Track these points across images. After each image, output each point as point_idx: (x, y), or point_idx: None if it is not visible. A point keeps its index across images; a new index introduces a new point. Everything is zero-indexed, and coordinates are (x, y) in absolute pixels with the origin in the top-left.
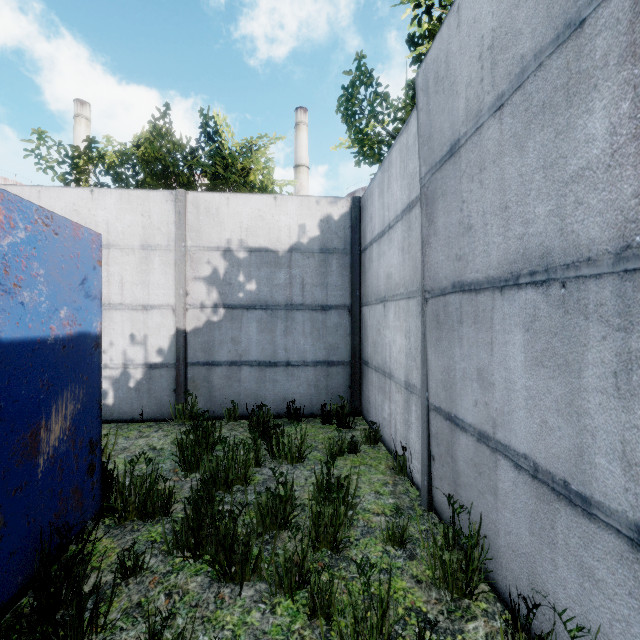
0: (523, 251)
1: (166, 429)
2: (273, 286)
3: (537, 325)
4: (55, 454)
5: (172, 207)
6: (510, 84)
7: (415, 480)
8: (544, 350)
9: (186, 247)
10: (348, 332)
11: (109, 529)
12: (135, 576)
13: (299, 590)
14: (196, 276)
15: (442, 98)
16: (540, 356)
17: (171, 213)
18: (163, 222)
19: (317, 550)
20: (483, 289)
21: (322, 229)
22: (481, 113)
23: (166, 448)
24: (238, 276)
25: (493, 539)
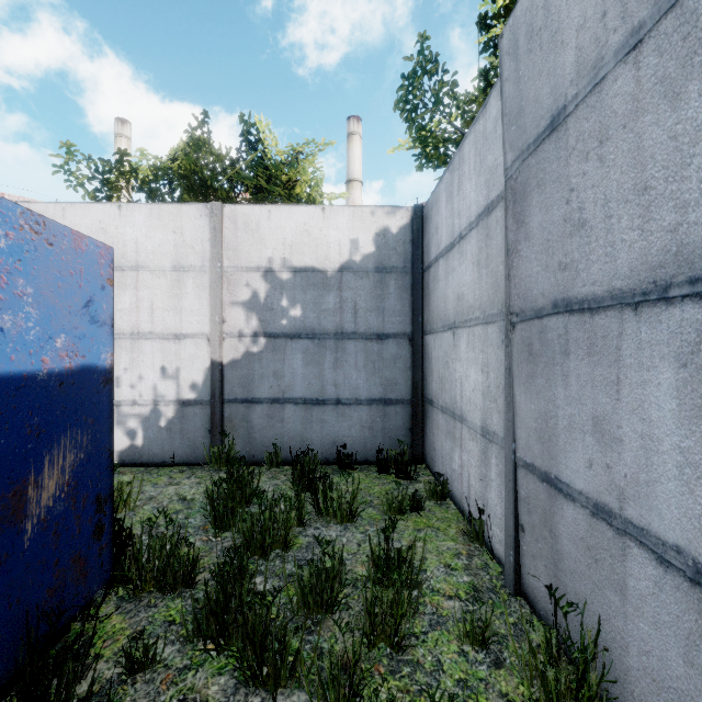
0: (677, 249)
1: (199, 475)
2: (321, 311)
3: None
4: (49, 516)
5: (207, 222)
6: (655, 7)
7: (496, 552)
8: None
9: (222, 268)
10: (408, 365)
11: (122, 602)
12: (144, 672)
13: None
14: (233, 301)
15: (539, 57)
16: None
17: (206, 229)
18: (197, 240)
19: (373, 646)
20: (604, 307)
21: (378, 244)
22: (602, 62)
23: (197, 499)
24: (281, 300)
25: (618, 655)
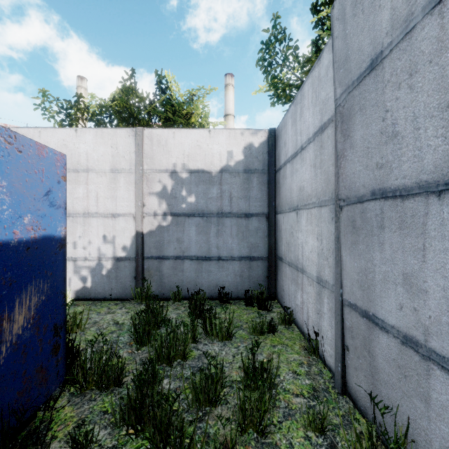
0: None
1: (128, 307)
2: (208, 199)
3: None
4: (18, 341)
5: (133, 140)
6: None
7: (327, 362)
8: None
9: (143, 170)
10: (266, 234)
11: (72, 397)
12: None
13: None
14: (150, 192)
15: (361, 18)
16: None
17: (132, 145)
18: (126, 152)
19: (244, 432)
20: (412, 194)
21: (245, 154)
22: (412, 16)
23: (126, 323)
24: (181, 191)
25: (423, 446)
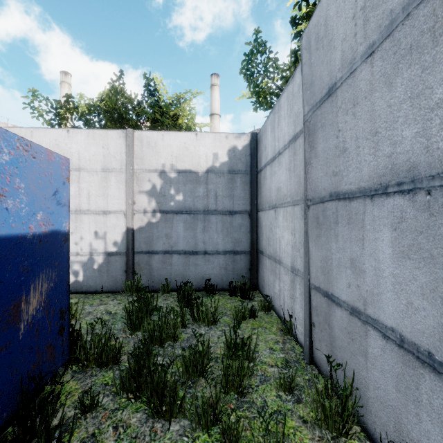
0: (391, 166)
1: (119, 299)
2: (195, 197)
3: (404, 225)
4: (33, 320)
5: (124, 141)
6: (380, 34)
7: (299, 340)
8: (410, 245)
9: (133, 170)
10: (248, 230)
11: (75, 374)
12: (91, 412)
13: (213, 426)
14: (140, 190)
15: (322, 53)
16: (406, 250)
17: (123, 146)
18: (117, 152)
19: (227, 394)
20: (356, 197)
21: (230, 156)
22: (354, 60)
23: (118, 313)
24: (170, 190)
25: (363, 391)
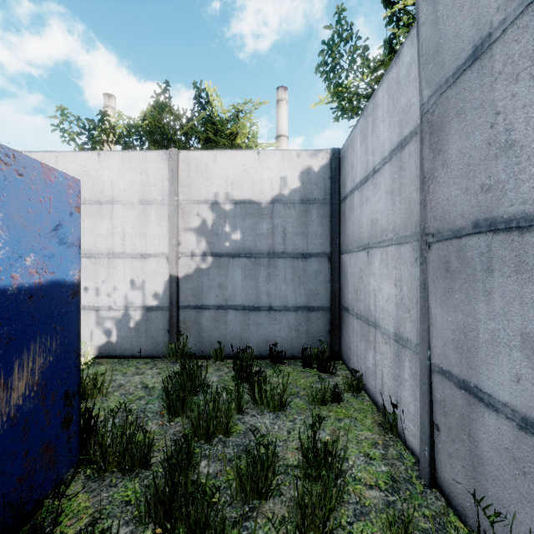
0: None
1: (160, 366)
2: (256, 235)
3: None
4: (18, 413)
5: (166, 165)
6: None
7: (409, 444)
8: None
9: (178, 201)
10: (328, 279)
11: (88, 481)
12: None
13: None
14: (187, 227)
15: None
16: None
17: (165, 171)
18: (158, 179)
19: None
20: None
21: (302, 181)
22: None
23: (157, 387)
24: (224, 227)
25: None
